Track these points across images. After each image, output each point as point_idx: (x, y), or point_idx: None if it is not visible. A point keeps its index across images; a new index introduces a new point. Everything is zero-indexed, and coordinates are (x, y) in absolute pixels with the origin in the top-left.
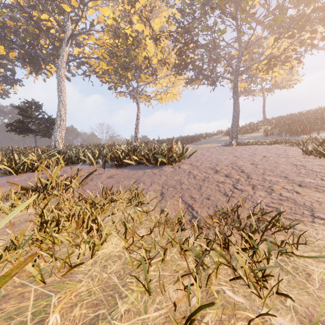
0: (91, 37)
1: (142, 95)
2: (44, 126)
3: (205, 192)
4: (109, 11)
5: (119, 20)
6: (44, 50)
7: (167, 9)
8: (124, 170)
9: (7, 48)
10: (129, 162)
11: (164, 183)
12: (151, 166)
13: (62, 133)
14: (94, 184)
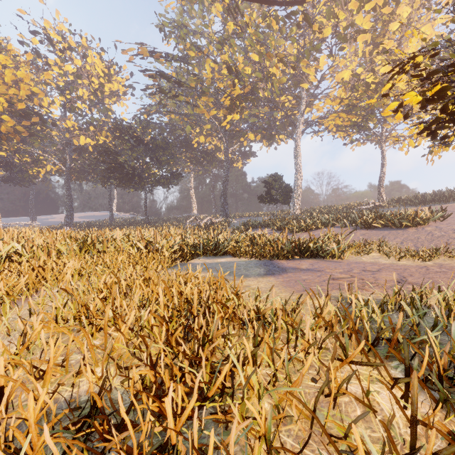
0: (327, 101)
1: (390, 137)
2: (284, 195)
3: (434, 243)
4: (347, 71)
5: (358, 69)
6: (278, 122)
7: (429, 21)
8: (372, 231)
9: (253, 132)
10: (376, 226)
11: (404, 239)
12: (396, 228)
13: (299, 200)
14: (353, 238)
